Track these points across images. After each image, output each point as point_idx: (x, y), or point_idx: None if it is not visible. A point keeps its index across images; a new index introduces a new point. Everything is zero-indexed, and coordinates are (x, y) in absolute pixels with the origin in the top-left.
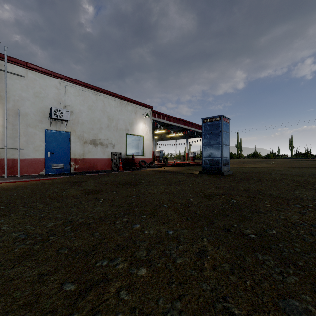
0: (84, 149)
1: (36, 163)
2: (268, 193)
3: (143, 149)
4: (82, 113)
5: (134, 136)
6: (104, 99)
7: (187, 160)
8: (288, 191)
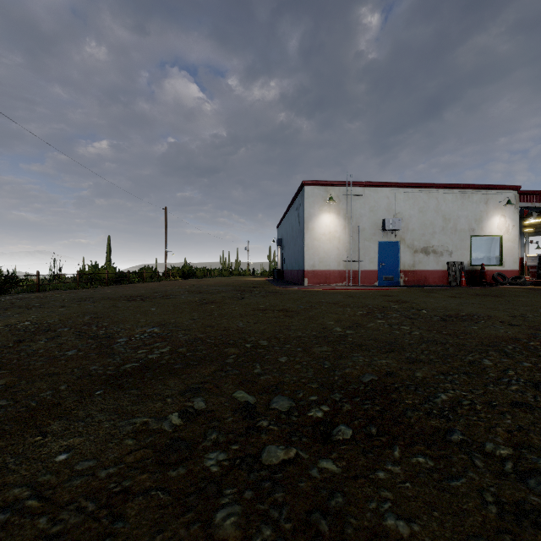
0: (413, 259)
1: (371, 274)
2: None
3: (501, 256)
4: (412, 219)
5: (483, 237)
6: (438, 196)
7: None
8: None
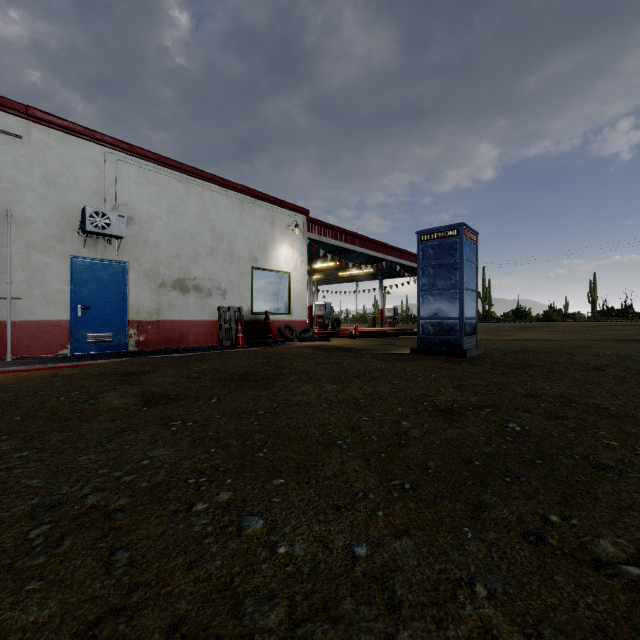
0: (158, 300)
1: (51, 330)
2: (594, 405)
3: (289, 301)
4: (155, 222)
5: (269, 272)
6: (205, 193)
7: (381, 324)
8: (637, 398)
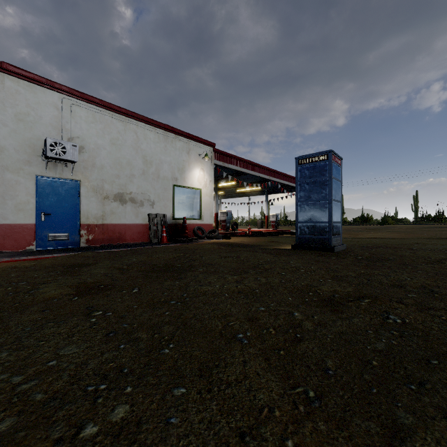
0: (103, 208)
1: (20, 231)
2: None
3: (201, 210)
4: (101, 151)
5: (186, 188)
6: (138, 130)
7: (266, 226)
8: None
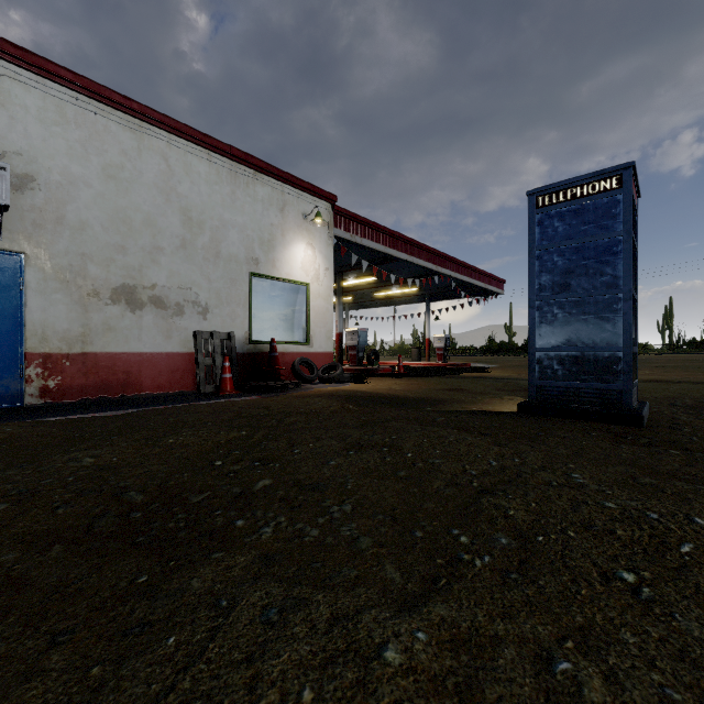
0: (85, 319)
1: None
2: None
3: (308, 325)
4: (79, 190)
5: (278, 281)
6: (171, 153)
7: (428, 357)
8: None
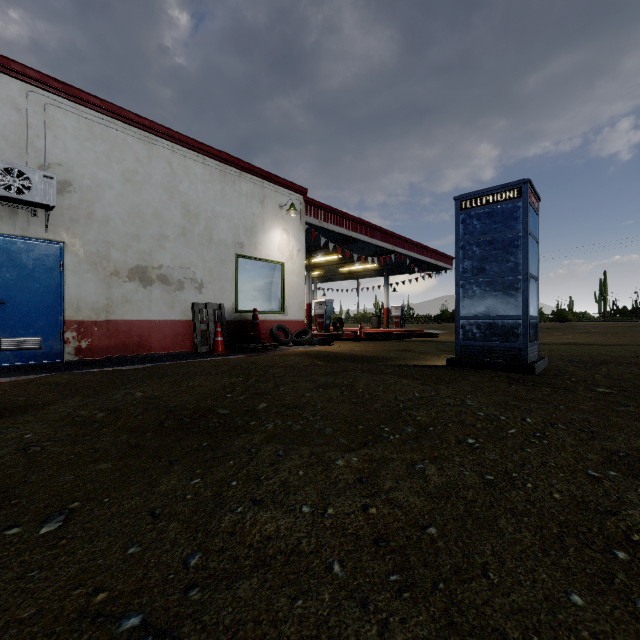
0: (109, 293)
1: None
2: None
3: (283, 297)
4: (104, 191)
5: (259, 261)
6: (174, 159)
7: (386, 324)
8: None
